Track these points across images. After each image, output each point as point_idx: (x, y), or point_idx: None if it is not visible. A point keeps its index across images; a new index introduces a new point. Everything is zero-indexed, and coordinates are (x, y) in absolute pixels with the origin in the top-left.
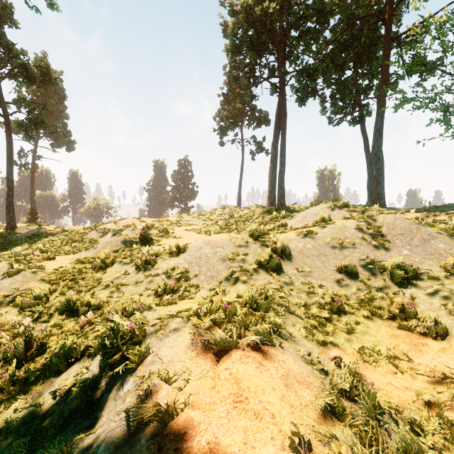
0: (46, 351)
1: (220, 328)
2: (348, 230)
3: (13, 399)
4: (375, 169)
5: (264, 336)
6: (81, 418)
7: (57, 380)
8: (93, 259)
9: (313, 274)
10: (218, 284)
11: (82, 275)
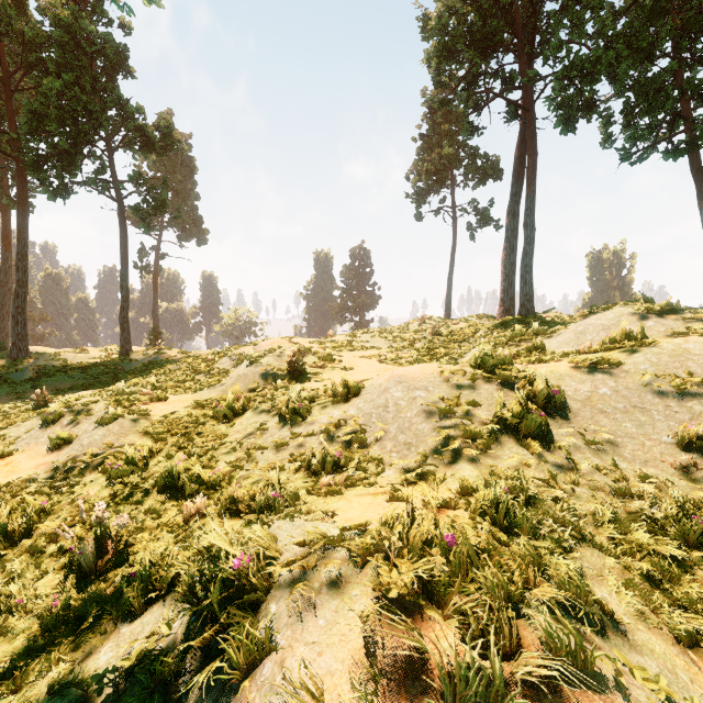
0: (129, 560)
1: (440, 612)
2: (694, 358)
3: (57, 656)
4: None
5: (568, 655)
6: None
7: (125, 632)
8: (216, 403)
9: (620, 449)
10: (419, 459)
11: (199, 428)
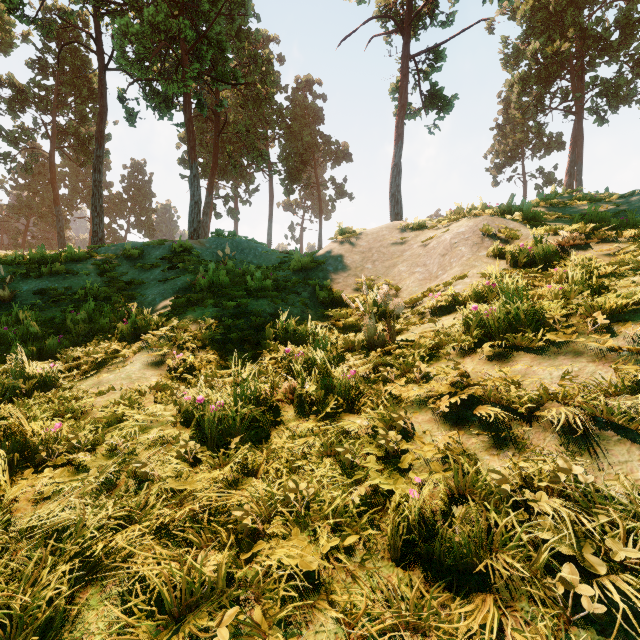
0: None
1: None
2: None
3: None
4: None
5: None
6: None
7: None
8: None
9: None
10: None
11: None
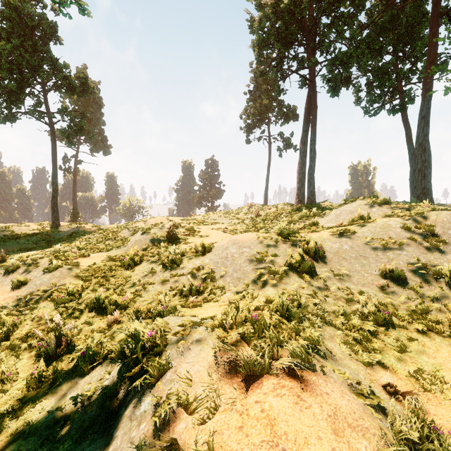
0: (75, 348)
1: (248, 345)
2: (392, 229)
3: (40, 398)
4: (420, 161)
5: (302, 358)
6: (98, 433)
7: (81, 382)
8: (122, 257)
9: (351, 278)
10: (245, 286)
11: (112, 273)
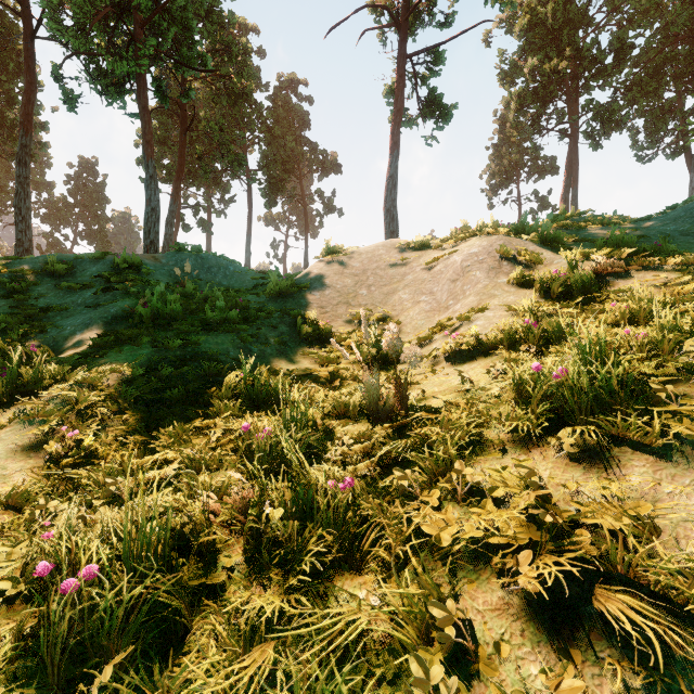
0: None
1: None
2: None
3: None
4: None
5: None
6: None
7: None
8: None
9: None
10: None
11: None
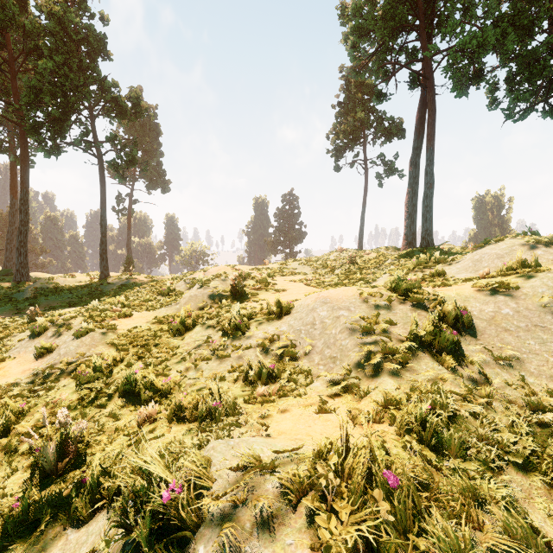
0: (87, 460)
1: None
2: None
3: None
4: None
5: None
6: None
7: (72, 539)
8: (170, 320)
9: (526, 365)
10: (343, 372)
11: (156, 340)
